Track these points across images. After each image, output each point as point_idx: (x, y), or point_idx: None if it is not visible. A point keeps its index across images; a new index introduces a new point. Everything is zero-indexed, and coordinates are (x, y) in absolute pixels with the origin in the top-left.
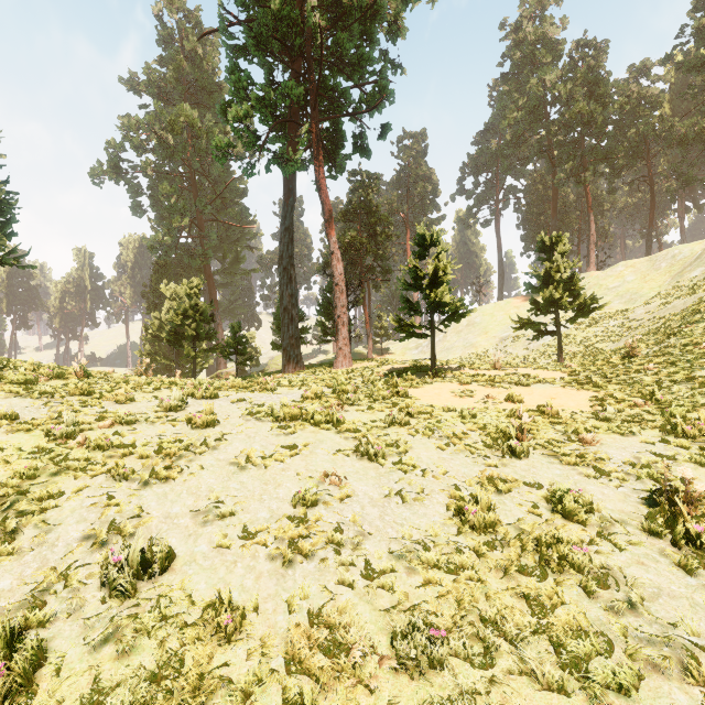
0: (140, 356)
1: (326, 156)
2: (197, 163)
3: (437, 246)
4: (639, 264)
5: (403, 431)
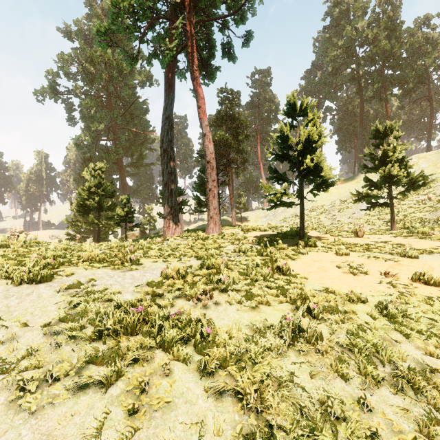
0: (66, 222)
1: (200, 64)
2: (112, 87)
3: (308, 113)
4: (429, 156)
5: (317, 359)
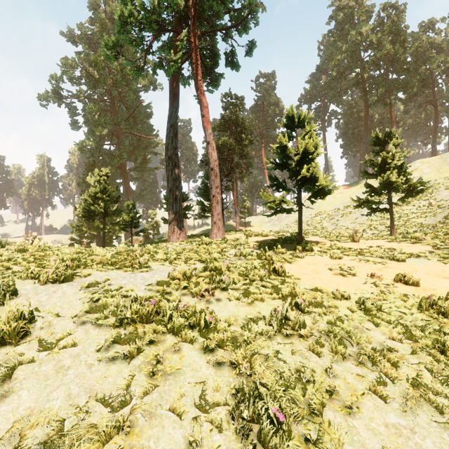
0: (71, 227)
1: (204, 72)
2: (115, 92)
3: (306, 125)
4: (433, 161)
5: (299, 342)
